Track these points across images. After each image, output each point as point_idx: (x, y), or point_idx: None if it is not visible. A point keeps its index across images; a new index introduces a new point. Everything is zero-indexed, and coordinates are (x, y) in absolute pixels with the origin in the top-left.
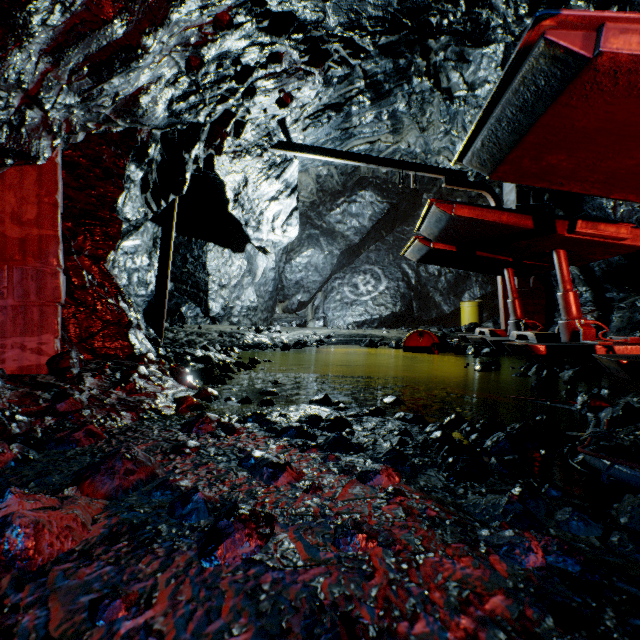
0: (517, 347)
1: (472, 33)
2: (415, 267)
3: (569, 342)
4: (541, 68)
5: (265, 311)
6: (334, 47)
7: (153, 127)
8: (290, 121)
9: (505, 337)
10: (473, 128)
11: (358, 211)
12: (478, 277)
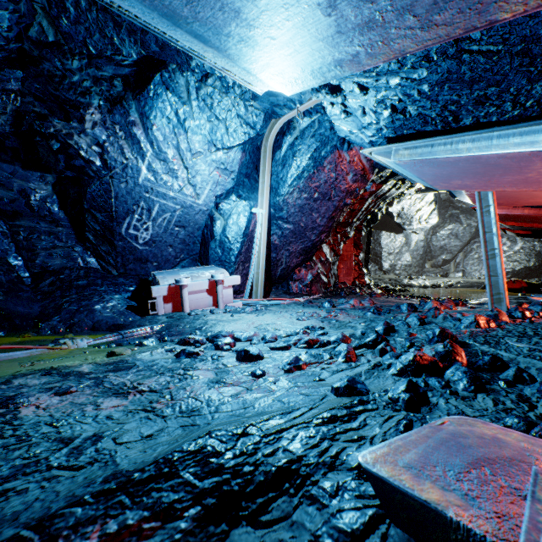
0: None
1: None
2: None
3: None
4: None
5: (417, 267)
6: None
7: None
8: None
9: None
10: None
11: None
12: None
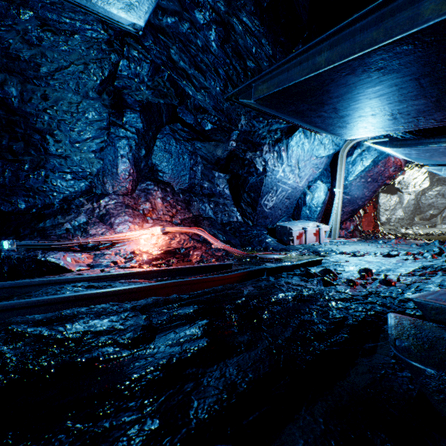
0: None
1: None
2: None
3: None
4: None
5: (408, 220)
6: None
7: None
8: None
9: None
10: None
11: None
12: None
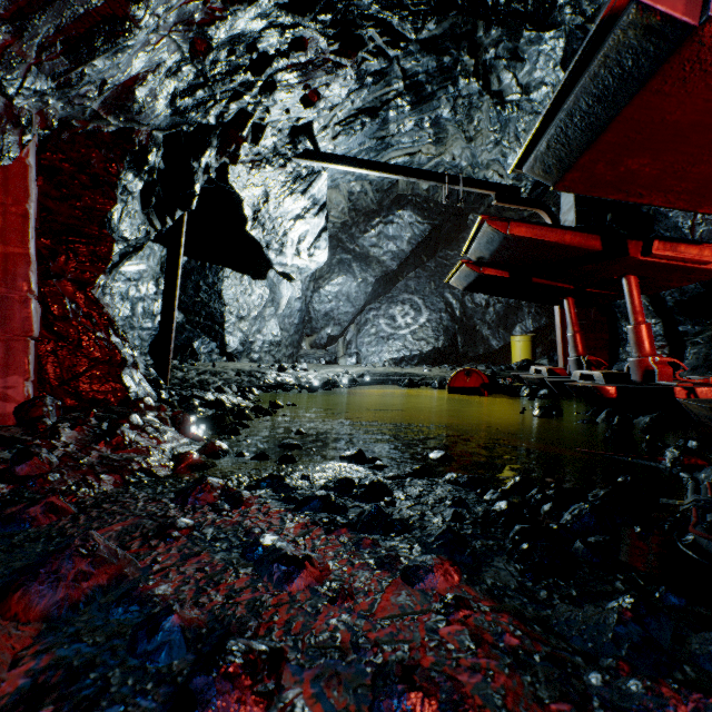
0: (582, 389)
1: (534, 14)
2: (460, 297)
3: (642, 383)
4: (629, 43)
5: (290, 346)
6: (369, 33)
7: (153, 128)
8: (318, 128)
9: (565, 377)
10: (538, 125)
11: (395, 233)
12: (531, 308)
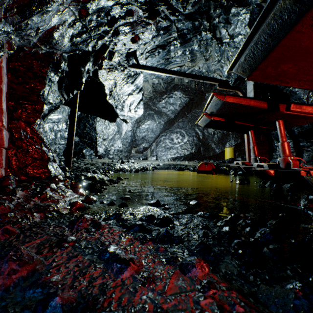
0: (258, 171)
1: None
2: (202, 130)
3: (285, 168)
4: (286, 7)
5: (126, 152)
6: (162, 8)
7: (63, 52)
8: (139, 54)
9: (250, 165)
10: (240, 49)
11: (173, 102)
12: (233, 135)
